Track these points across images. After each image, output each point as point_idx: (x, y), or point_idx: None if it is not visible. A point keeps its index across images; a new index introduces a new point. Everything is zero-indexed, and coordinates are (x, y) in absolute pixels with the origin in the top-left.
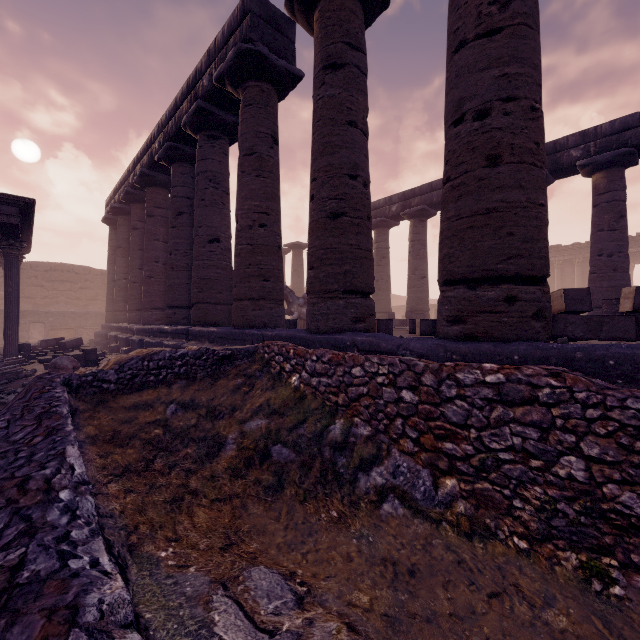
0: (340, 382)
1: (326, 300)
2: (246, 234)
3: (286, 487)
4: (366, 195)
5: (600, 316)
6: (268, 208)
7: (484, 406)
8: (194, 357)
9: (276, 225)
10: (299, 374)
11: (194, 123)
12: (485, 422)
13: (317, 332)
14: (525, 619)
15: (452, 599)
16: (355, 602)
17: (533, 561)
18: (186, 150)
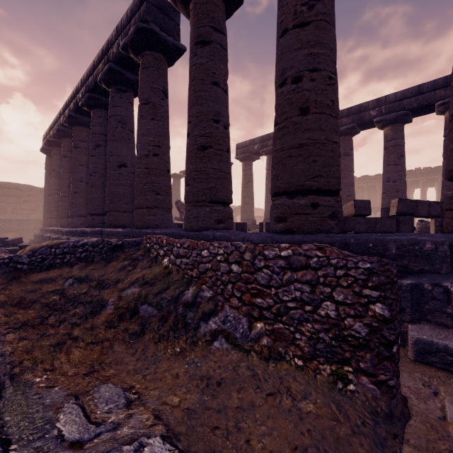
0: (194, 261)
1: (197, 207)
2: (143, 161)
3: (147, 333)
4: (226, 134)
5: (375, 218)
6: (160, 142)
7: (280, 272)
8: (92, 246)
9: (166, 155)
10: (169, 257)
11: (107, 79)
12: (280, 283)
13: (191, 230)
14: (288, 408)
15: (243, 398)
16: (170, 402)
17: (304, 373)
18: (102, 99)
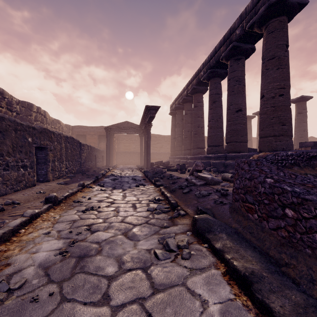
0: None
1: None
2: (270, 101)
3: None
4: None
5: None
6: (284, 85)
7: None
8: (297, 156)
9: (288, 94)
10: None
11: (228, 55)
12: None
13: None
14: None
15: None
16: None
17: None
18: (218, 71)
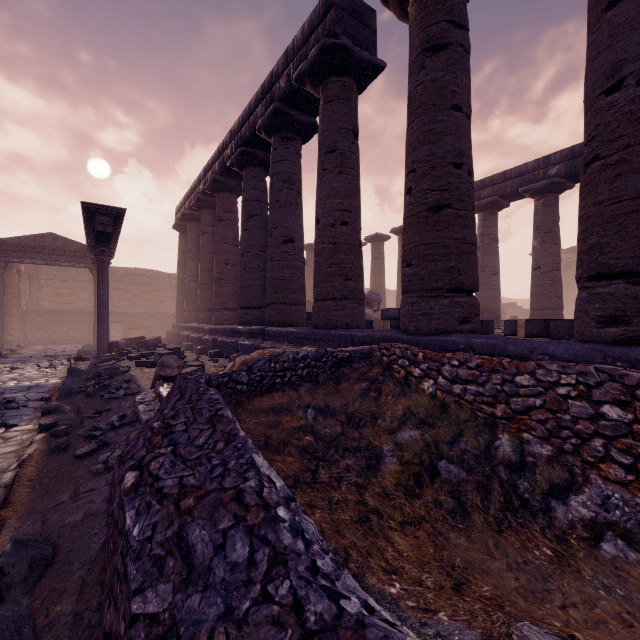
0: (497, 391)
1: (428, 299)
2: (328, 233)
3: (471, 512)
4: (471, 184)
5: None
6: (350, 205)
7: None
8: (315, 359)
9: (357, 222)
10: (434, 380)
11: (269, 126)
12: None
13: (417, 333)
14: None
15: None
16: None
17: None
18: (257, 154)
